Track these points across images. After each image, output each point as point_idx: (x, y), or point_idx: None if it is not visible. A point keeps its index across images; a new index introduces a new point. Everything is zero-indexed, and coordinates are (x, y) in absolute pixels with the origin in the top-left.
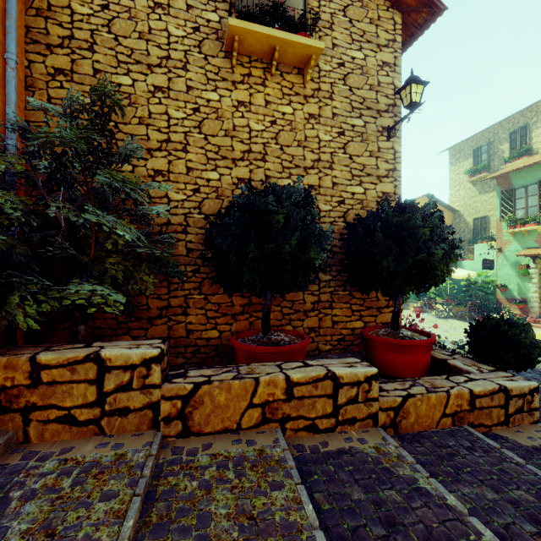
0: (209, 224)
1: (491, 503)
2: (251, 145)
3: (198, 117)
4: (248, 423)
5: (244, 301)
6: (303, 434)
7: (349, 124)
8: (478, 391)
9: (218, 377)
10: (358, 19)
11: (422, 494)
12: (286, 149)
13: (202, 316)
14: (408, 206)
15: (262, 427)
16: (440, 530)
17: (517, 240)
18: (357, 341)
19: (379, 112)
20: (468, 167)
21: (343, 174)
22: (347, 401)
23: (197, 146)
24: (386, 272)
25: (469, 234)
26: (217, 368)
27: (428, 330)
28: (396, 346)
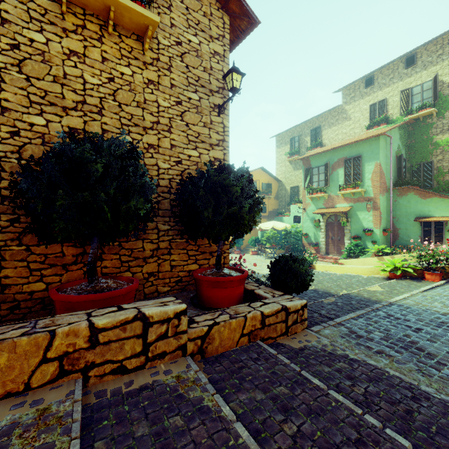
0: (21, 169)
1: (258, 403)
2: (86, 97)
3: (17, 55)
4: (40, 381)
5: (78, 251)
6: (110, 378)
7: (186, 96)
8: (267, 312)
9: (1, 336)
10: (194, 9)
11: (203, 413)
12: (125, 107)
13: (23, 269)
14: (226, 168)
15: (59, 381)
16: (207, 444)
17: (314, 203)
18: (193, 281)
19: (211, 91)
20: (287, 151)
21: (181, 138)
22: (158, 338)
23: (16, 86)
24: (207, 222)
25: (288, 198)
26: (8, 326)
27: (259, 268)
28: (217, 282)
